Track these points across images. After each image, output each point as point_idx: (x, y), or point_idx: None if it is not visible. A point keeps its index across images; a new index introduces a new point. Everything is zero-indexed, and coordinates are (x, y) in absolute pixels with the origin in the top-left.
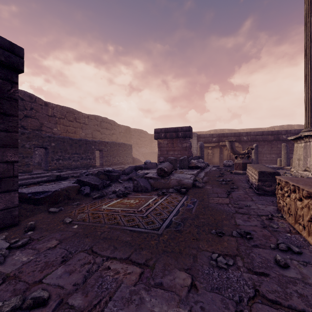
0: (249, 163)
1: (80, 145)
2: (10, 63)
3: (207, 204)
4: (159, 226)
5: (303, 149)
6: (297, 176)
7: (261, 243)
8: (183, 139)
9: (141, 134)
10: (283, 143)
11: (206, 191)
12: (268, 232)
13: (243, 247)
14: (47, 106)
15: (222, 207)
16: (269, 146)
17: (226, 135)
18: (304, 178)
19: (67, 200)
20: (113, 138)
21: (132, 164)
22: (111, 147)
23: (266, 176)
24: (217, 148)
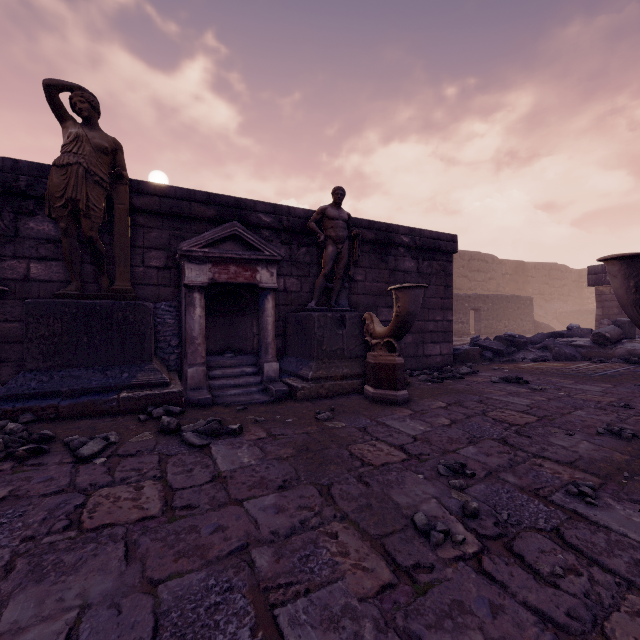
0: None
1: None
2: (452, 250)
3: None
4: (591, 374)
5: None
6: None
7: None
8: None
9: (551, 272)
10: None
11: None
12: None
13: None
14: None
15: None
16: None
17: None
18: None
19: (474, 360)
20: (490, 286)
21: (534, 333)
22: (493, 304)
23: None
24: None
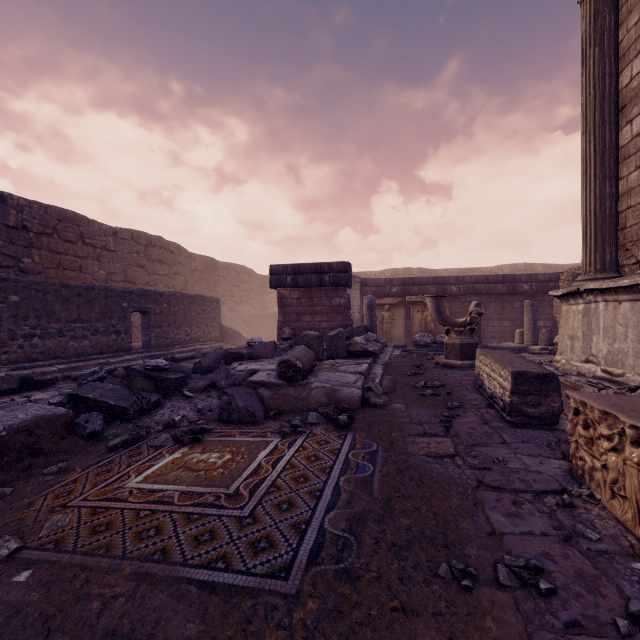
0: (474, 343)
1: (91, 300)
2: None
3: (406, 458)
4: (288, 560)
5: (582, 318)
6: (569, 373)
7: (586, 613)
8: (333, 289)
9: (241, 275)
10: (523, 298)
11: (395, 419)
12: (585, 558)
13: (543, 636)
14: (3, 203)
15: (443, 468)
16: (499, 306)
17: (418, 282)
18: (635, 397)
19: (29, 460)
20: (176, 283)
21: (221, 341)
22: (170, 305)
23: (530, 383)
24: (400, 308)
